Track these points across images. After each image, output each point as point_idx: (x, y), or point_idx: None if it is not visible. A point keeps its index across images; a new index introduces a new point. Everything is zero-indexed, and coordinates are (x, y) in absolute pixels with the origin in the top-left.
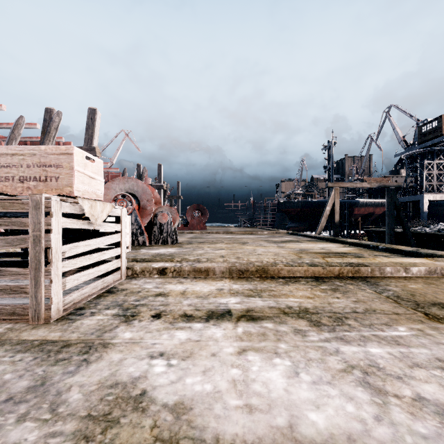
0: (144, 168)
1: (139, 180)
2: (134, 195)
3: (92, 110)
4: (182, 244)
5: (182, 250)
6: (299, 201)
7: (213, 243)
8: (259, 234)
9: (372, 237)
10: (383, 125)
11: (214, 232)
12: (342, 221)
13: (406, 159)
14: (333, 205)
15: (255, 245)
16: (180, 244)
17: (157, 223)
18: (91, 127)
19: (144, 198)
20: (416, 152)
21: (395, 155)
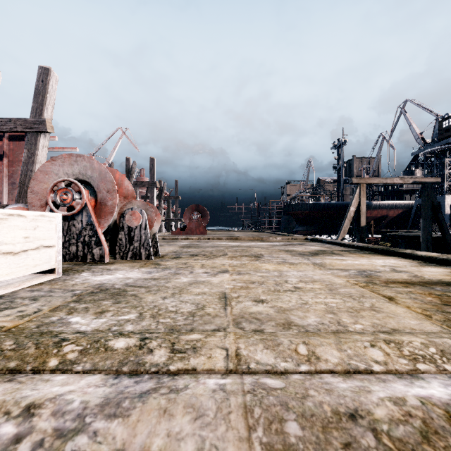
0: (134, 163)
1: (128, 176)
2: (88, 184)
3: (44, 70)
4: (163, 259)
5: (153, 275)
6: (307, 203)
7: (211, 256)
8: (272, 241)
9: (397, 243)
10: (397, 121)
11: (215, 237)
12: (353, 225)
13: (424, 157)
14: (358, 205)
15: (277, 262)
16: (160, 259)
17: (125, 226)
18: (41, 93)
19: (103, 187)
20: (436, 149)
21: (411, 153)
